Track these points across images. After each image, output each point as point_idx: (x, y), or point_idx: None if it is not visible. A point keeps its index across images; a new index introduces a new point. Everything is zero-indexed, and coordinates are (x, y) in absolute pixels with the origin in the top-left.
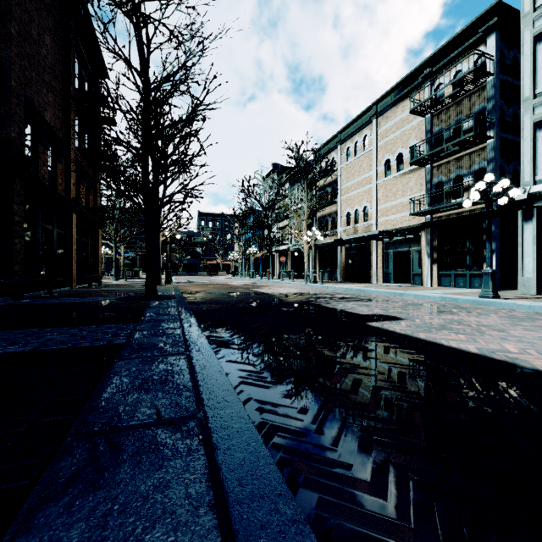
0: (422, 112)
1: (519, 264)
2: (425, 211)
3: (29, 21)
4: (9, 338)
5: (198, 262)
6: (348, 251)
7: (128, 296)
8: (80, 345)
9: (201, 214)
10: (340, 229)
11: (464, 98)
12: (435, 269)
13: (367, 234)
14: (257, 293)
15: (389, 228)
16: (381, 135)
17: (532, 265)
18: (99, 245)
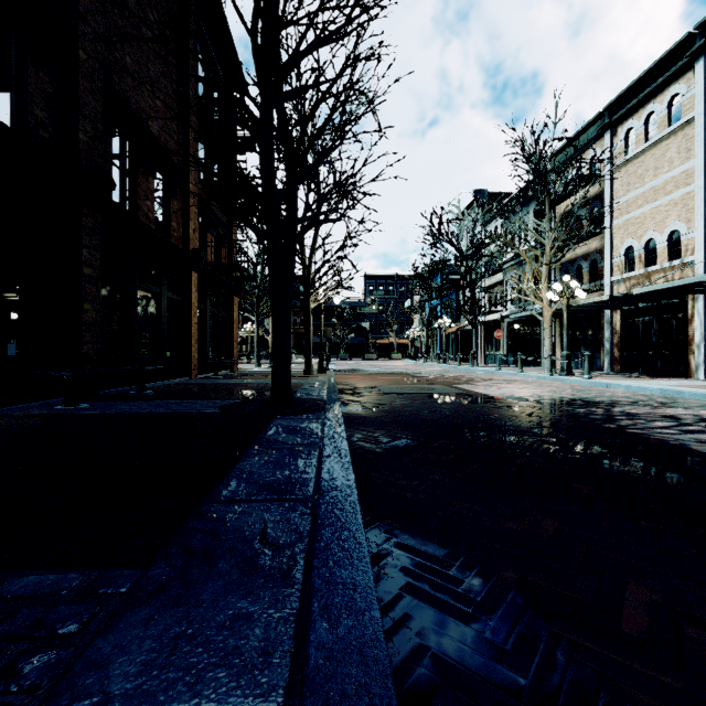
0: None
1: None
2: None
3: None
4: None
5: (365, 341)
6: (628, 319)
7: (245, 401)
8: None
9: (368, 278)
10: (610, 280)
11: None
12: None
13: (703, 277)
14: (475, 396)
15: None
16: None
17: None
18: (234, 318)
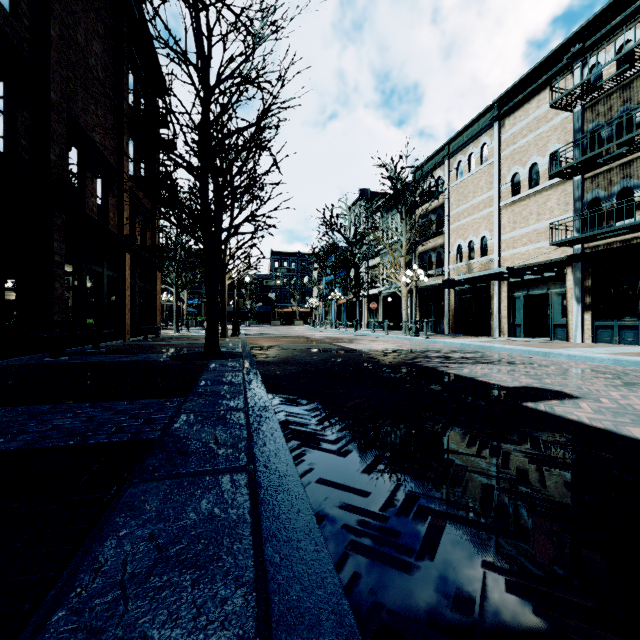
0: (568, 104)
1: None
2: (574, 239)
3: (74, 24)
4: (3, 421)
5: (271, 309)
6: (459, 296)
7: (184, 353)
8: (91, 440)
9: (274, 254)
10: (449, 268)
11: (635, 79)
12: (588, 319)
13: (489, 272)
14: (345, 349)
15: (518, 264)
16: (506, 141)
17: None
18: (157, 290)
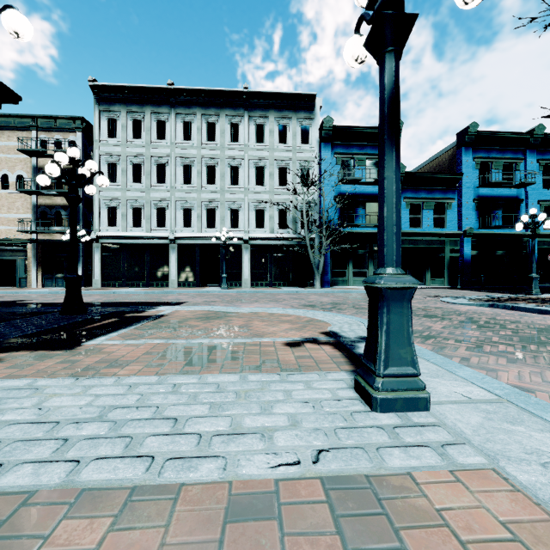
0: (29, 154)
1: (93, 272)
2: (33, 231)
3: None
4: None
5: None
6: None
7: None
8: None
9: None
10: None
11: None
12: (41, 275)
13: None
14: None
15: None
16: None
17: (99, 273)
18: None
